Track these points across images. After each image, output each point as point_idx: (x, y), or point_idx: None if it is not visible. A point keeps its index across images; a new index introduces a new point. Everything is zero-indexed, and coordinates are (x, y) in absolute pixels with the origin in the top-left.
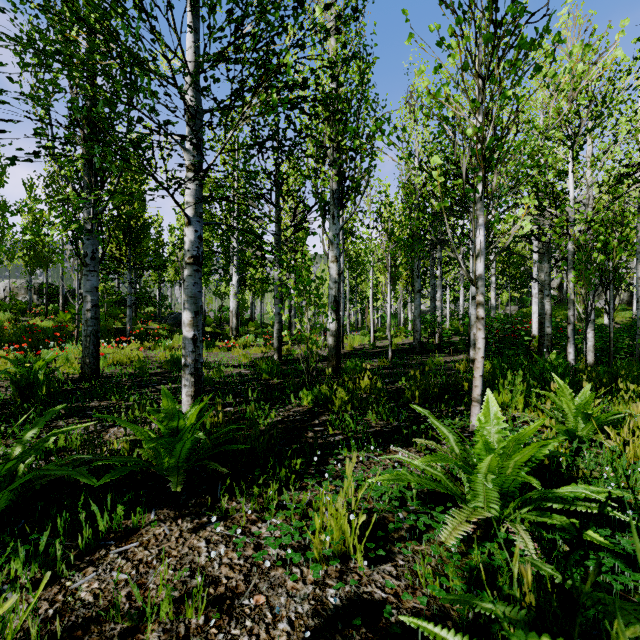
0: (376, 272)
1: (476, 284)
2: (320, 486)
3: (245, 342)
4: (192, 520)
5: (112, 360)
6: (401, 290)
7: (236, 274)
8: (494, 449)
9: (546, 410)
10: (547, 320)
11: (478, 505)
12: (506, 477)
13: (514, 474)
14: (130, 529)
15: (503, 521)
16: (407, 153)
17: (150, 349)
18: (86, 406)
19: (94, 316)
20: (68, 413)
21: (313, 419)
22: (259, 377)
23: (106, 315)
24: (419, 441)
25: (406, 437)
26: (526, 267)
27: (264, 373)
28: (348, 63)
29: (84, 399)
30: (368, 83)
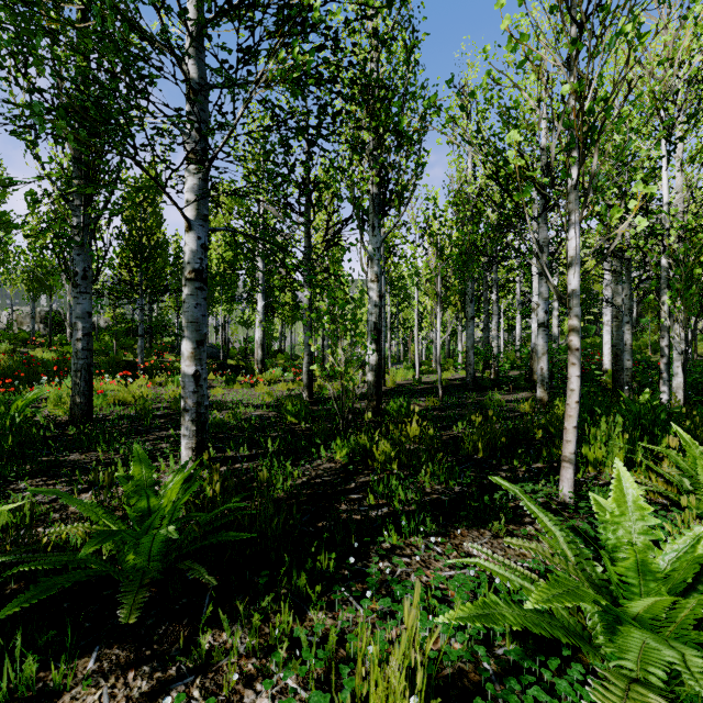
0: (421, 297)
1: (568, 303)
2: (357, 601)
3: (271, 377)
4: (151, 673)
5: (113, 398)
6: (449, 318)
7: (262, 299)
8: (654, 572)
9: (666, 475)
10: (627, 352)
11: (623, 663)
12: (676, 621)
13: (690, 616)
14: (47, 693)
15: (670, 696)
16: (458, 157)
17: (161, 385)
18: (62, 460)
19: (86, 347)
20: (36, 470)
21: (348, 481)
22: (283, 421)
23: (116, 346)
24: (514, 544)
25: (474, 511)
26: (596, 290)
27: (289, 416)
28: (391, 37)
29: (63, 450)
30: (416, 63)
